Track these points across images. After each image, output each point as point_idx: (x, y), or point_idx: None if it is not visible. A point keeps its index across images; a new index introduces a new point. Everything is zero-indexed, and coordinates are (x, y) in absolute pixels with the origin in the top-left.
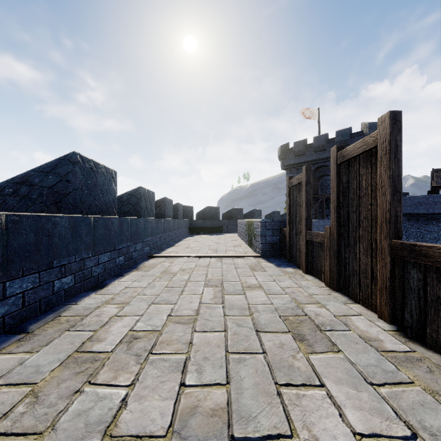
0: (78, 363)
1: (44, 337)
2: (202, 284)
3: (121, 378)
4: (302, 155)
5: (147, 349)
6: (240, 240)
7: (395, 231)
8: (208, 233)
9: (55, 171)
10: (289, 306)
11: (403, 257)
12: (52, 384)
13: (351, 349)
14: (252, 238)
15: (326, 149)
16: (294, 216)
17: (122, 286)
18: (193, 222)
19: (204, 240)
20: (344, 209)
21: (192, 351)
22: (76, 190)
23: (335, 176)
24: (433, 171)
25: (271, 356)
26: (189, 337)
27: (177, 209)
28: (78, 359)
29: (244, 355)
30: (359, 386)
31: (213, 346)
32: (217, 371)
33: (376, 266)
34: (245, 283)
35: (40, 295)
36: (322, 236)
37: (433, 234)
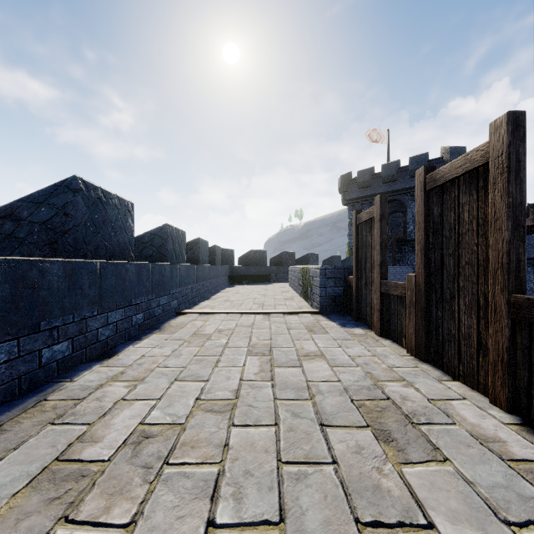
0: (58, 479)
1: (17, 433)
2: (244, 351)
3: (118, 508)
4: (367, 187)
5: (162, 455)
6: (293, 291)
7: (516, 281)
8: (252, 282)
9: (49, 202)
10: (362, 384)
11: (531, 319)
12: (10, 519)
13: (461, 455)
14: (308, 289)
15: (397, 179)
16: (363, 261)
17: (138, 354)
18: (234, 269)
19: (248, 292)
20: (435, 251)
21: (228, 459)
22: (77, 227)
23: (423, 207)
24: (529, 206)
25: (344, 468)
26: (224, 434)
27: (214, 252)
28: (58, 472)
29: (305, 466)
30: (487, 525)
31: (258, 449)
32: (265, 495)
33: (485, 330)
34: (301, 350)
35: (20, 369)
36: (404, 287)
37: (528, 284)
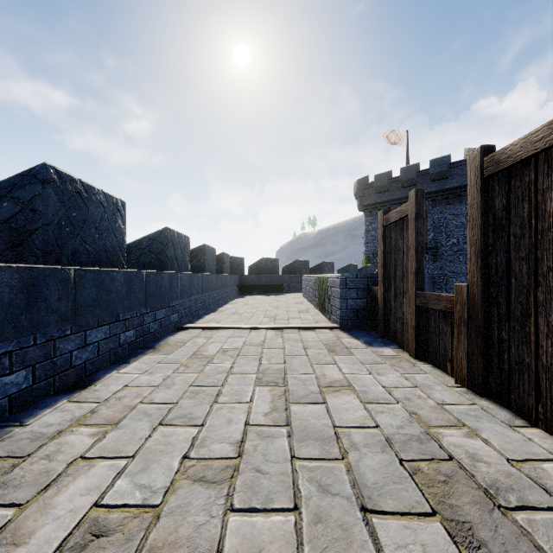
0: None
1: None
2: (252, 378)
3: None
4: (385, 191)
5: None
6: (307, 302)
7: None
8: (264, 292)
9: (13, 195)
10: (409, 431)
11: None
12: None
13: None
14: (325, 300)
15: (417, 183)
16: (392, 268)
17: (120, 382)
18: (244, 278)
19: (259, 303)
20: (497, 254)
21: None
22: (47, 226)
23: (480, 199)
24: None
25: None
26: (217, 524)
27: (222, 260)
28: None
29: None
30: None
31: None
32: None
33: None
34: (322, 377)
35: None
36: (449, 300)
37: None
